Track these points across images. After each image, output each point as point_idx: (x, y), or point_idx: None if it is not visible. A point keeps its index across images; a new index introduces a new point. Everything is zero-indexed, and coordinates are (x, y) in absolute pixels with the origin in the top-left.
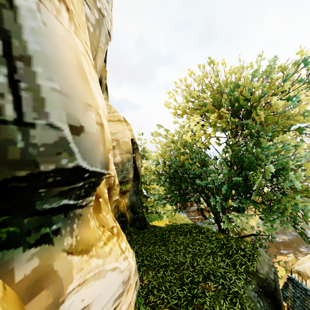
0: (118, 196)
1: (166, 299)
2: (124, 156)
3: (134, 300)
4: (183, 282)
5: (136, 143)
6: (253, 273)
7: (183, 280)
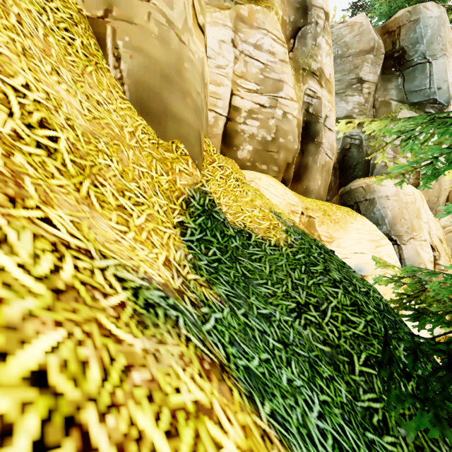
0: None
1: None
2: None
3: None
4: None
5: None
6: None
7: None
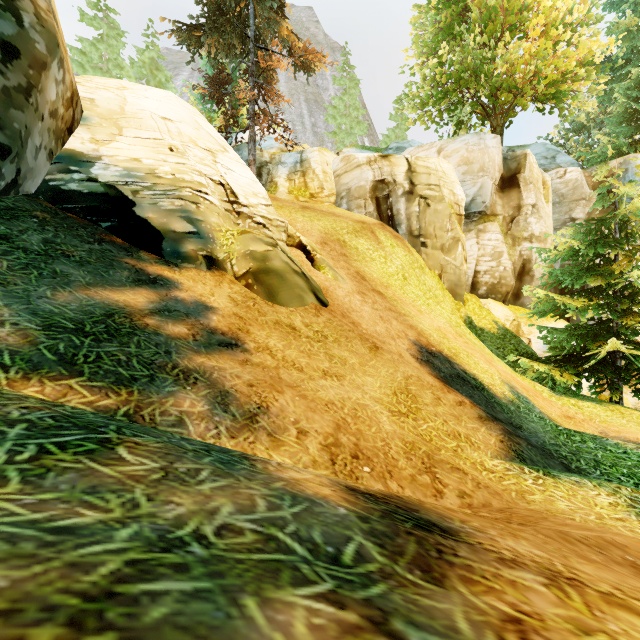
0: None
1: None
2: None
3: None
4: None
5: None
6: None
7: None
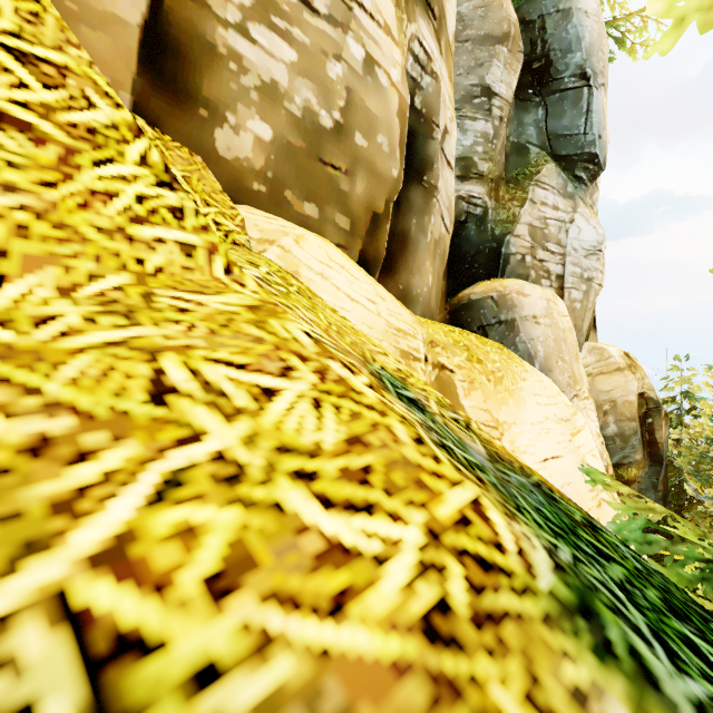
0: None
1: None
2: (626, 426)
3: None
4: None
5: (654, 400)
6: None
7: None
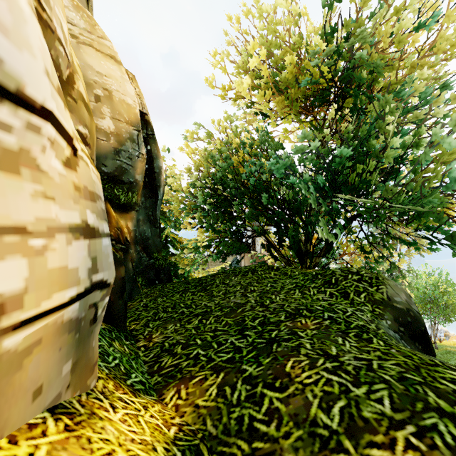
0: (86, 132)
1: (204, 356)
2: (122, 126)
3: (70, 269)
4: (245, 326)
5: (151, 125)
6: (383, 302)
7: (244, 324)
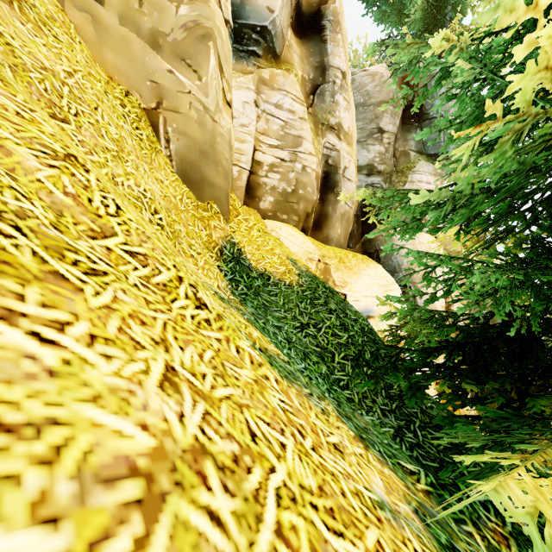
0: None
1: None
2: None
3: None
4: None
5: None
6: None
7: None
